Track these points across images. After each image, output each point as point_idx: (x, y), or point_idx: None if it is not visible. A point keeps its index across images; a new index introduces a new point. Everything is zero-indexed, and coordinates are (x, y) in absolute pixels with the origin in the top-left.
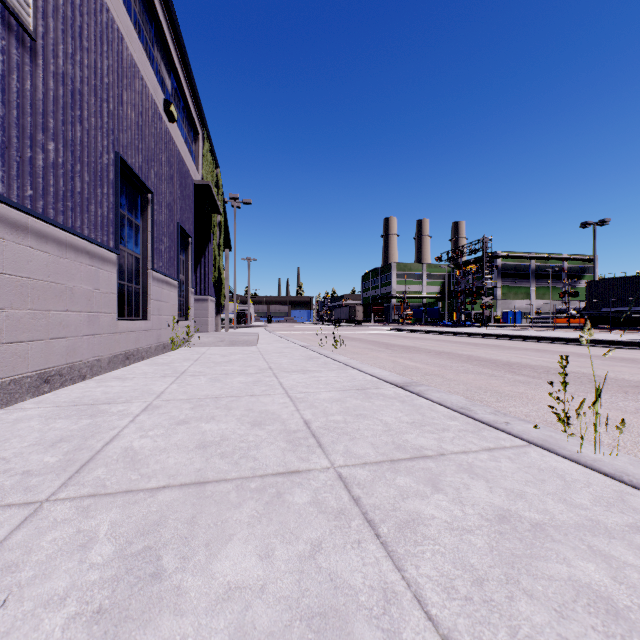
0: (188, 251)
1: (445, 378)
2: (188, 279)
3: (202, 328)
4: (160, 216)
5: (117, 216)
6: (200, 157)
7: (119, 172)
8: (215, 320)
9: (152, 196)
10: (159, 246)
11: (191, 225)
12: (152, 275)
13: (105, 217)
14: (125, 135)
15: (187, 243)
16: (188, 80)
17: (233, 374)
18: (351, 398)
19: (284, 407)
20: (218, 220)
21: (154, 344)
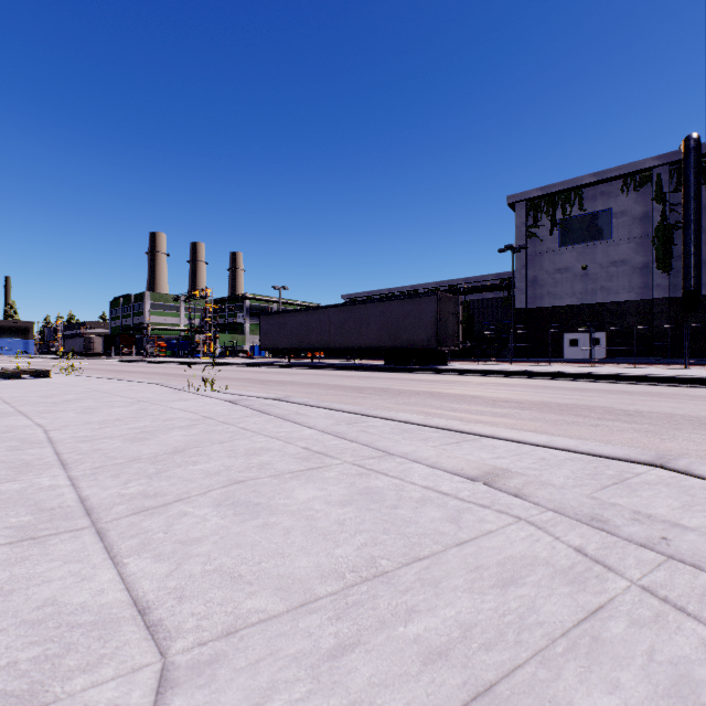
0: None
1: None
2: None
3: None
4: None
5: None
6: None
7: None
8: None
9: None
10: None
11: None
12: None
13: None
14: None
15: None
16: None
17: None
18: None
19: None
20: None
21: None
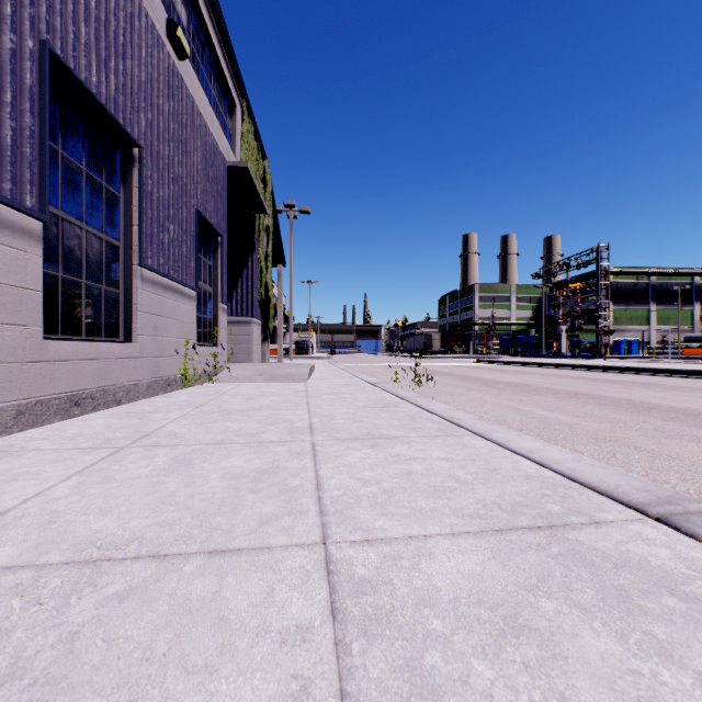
0: (217, 254)
1: (645, 450)
2: (217, 291)
3: (244, 358)
4: (159, 189)
5: (42, 154)
6: (237, 136)
7: (46, 76)
8: (262, 348)
9: (139, 152)
10: (157, 233)
11: (222, 220)
12: (141, 274)
13: (6, 146)
14: (70, 25)
15: (216, 243)
16: (216, 22)
17: (231, 444)
18: (556, 601)
19: (289, 697)
20: (265, 224)
21: (146, 379)
